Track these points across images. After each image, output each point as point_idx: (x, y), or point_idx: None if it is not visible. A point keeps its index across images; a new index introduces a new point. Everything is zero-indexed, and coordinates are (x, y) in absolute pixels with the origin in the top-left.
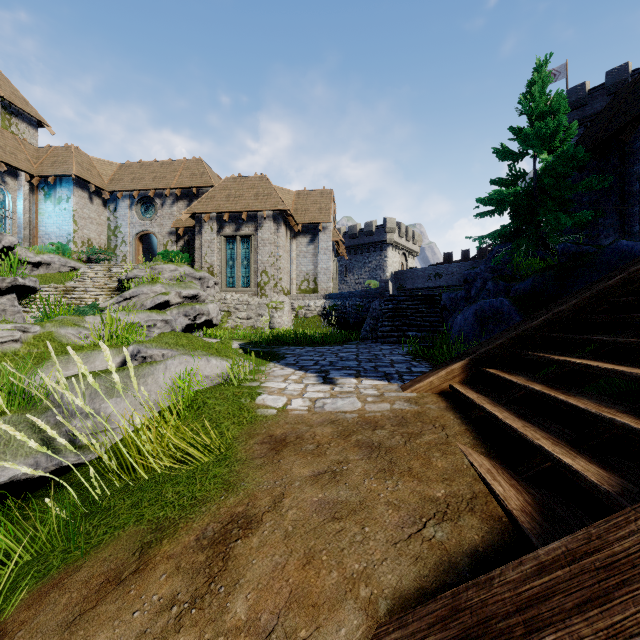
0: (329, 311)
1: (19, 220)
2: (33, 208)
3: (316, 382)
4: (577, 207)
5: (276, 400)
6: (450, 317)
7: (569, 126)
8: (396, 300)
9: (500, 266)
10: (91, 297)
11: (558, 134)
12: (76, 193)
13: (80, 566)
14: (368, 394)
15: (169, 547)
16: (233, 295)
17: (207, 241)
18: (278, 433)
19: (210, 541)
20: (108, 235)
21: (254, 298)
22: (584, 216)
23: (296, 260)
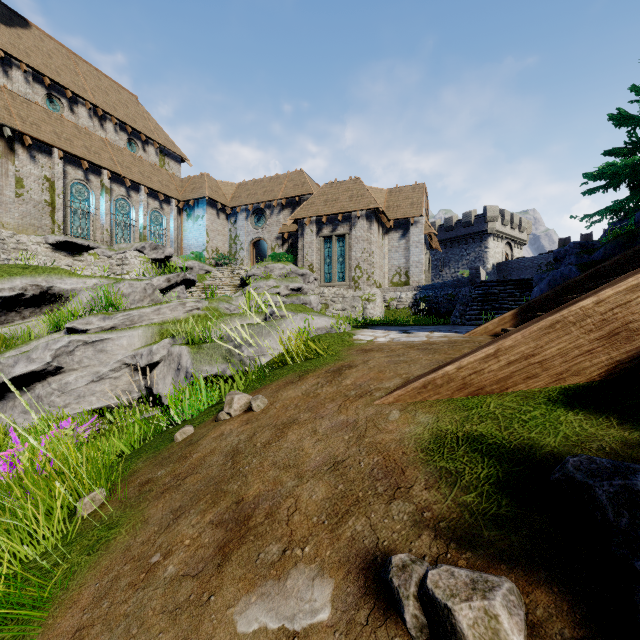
0: (420, 302)
1: (171, 236)
2: (179, 226)
3: (397, 333)
4: None
5: (366, 338)
6: None
7: None
8: (487, 286)
9: (595, 242)
10: (222, 292)
11: None
12: (208, 211)
13: (271, 384)
14: (435, 336)
15: (313, 374)
16: (330, 289)
17: (308, 242)
18: (367, 348)
19: (332, 371)
20: (230, 243)
21: (348, 291)
22: None
23: (388, 255)
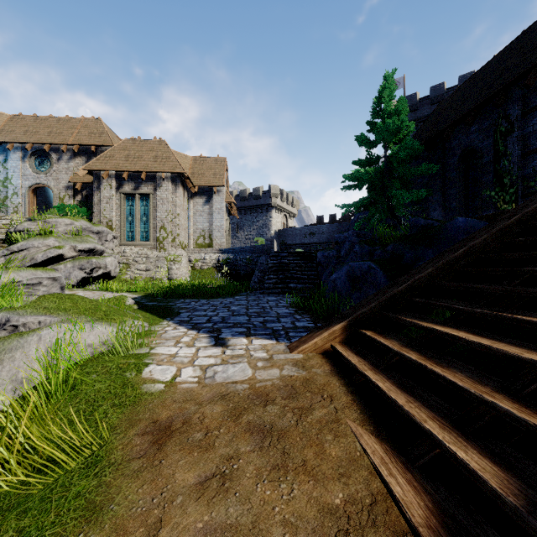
0: (223, 264)
1: None
2: None
3: (208, 344)
4: (414, 186)
5: (165, 371)
6: (324, 272)
7: (409, 124)
8: (280, 256)
9: (363, 231)
10: None
11: (402, 129)
12: None
13: None
14: (258, 357)
15: None
16: (132, 248)
17: (106, 197)
18: (163, 417)
19: None
20: None
21: (153, 251)
22: (420, 194)
23: (193, 218)
